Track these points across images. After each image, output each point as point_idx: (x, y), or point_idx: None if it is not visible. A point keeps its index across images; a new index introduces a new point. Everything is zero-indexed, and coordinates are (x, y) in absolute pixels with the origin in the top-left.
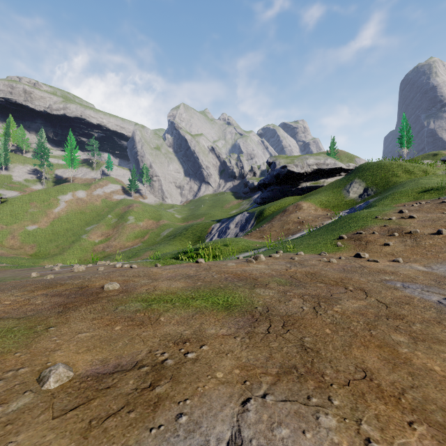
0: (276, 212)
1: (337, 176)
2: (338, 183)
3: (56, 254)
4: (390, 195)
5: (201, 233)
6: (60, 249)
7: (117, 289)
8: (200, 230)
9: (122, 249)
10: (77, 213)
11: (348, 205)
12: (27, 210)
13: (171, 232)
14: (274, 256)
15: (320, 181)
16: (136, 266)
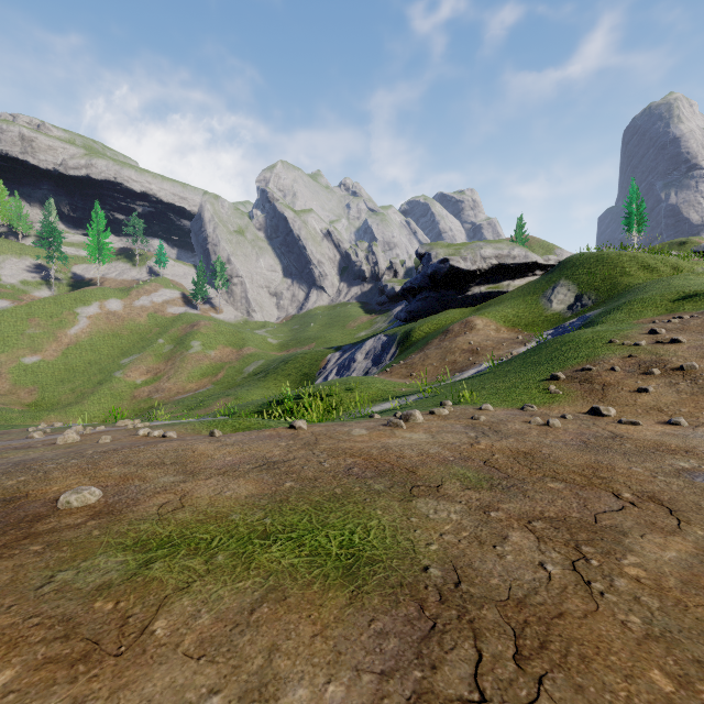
0: (432, 333)
1: (530, 276)
2: (532, 287)
3: (71, 402)
4: (625, 305)
5: (310, 368)
6: (77, 395)
7: (91, 505)
8: (308, 363)
9: (181, 394)
10: (108, 336)
11: (550, 322)
12: (24, 331)
13: (261, 367)
14: (440, 412)
15: (502, 284)
16: (174, 435)
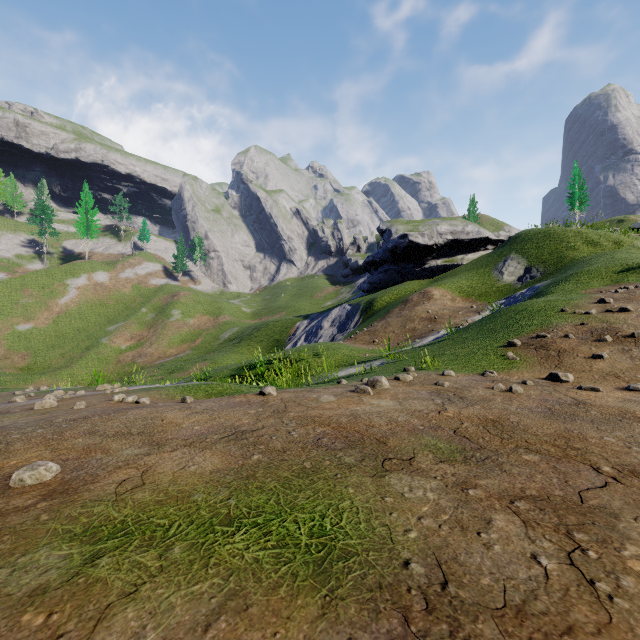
0: (392, 303)
1: (482, 251)
2: (485, 260)
3: (61, 366)
4: (572, 276)
5: (280, 334)
6: (66, 360)
7: (46, 482)
8: (278, 330)
9: (162, 358)
10: (95, 305)
11: (501, 292)
12: (18, 301)
13: (236, 333)
14: (404, 378)
15: (456, 258)
16: (147, 401)
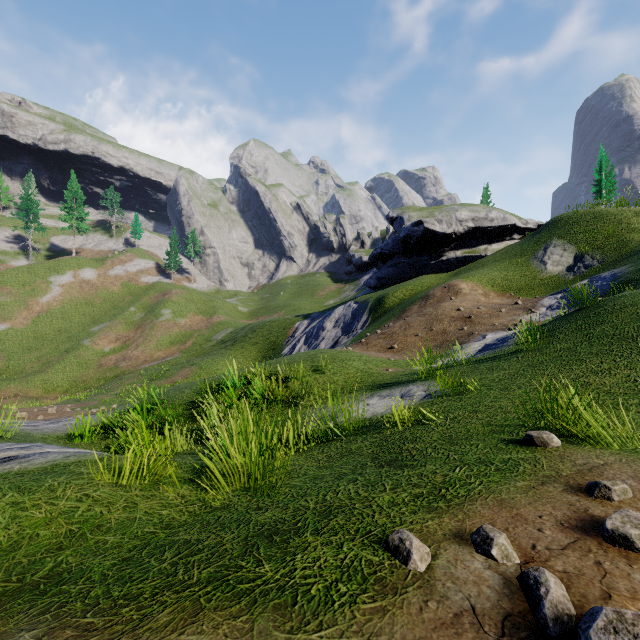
0: (408, 300)
1: (507, 240)
2: (518, 249)
3: (35, 371)
4: None
5: (278, 336)
6: (42, 364)
7: None
8: (275, 331)
9: (148, 362)
10: (80, 304)
11: (548, 285)
12: None
13: (230, 334)
14: None
15: (478, 248)
16: None
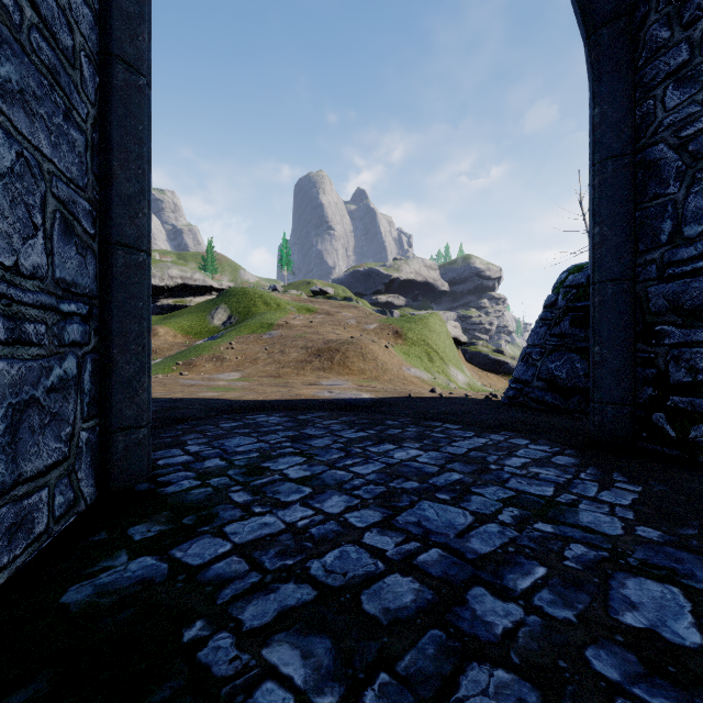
0: None
1: (208, 296)
2: (205, 306)
3: None
4: (239, 327)
5: None
6: None
7: None
8: None
9: None
10: None
11: (211, 332)
12: None
13: None
14: None
15: (186, 299)
16: None
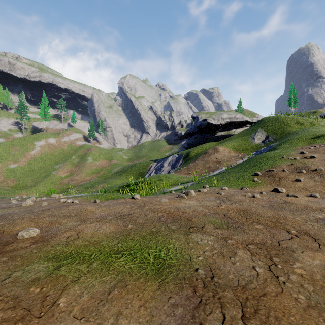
0: (199, 154)
1: (244, 127)
2: (245, 132)
3: (32, 186)
4: (288, 140)
5: (142, 170)
6: (34, 182)
7: (34, 237)
8: (141, 167)
9: (83, 182)
10: (49, 155)
11: (253, 148)
12: (10, 153)
13: (120, 169)
14: (203, 191)
15: (231, 131)
16: (77, 201)
